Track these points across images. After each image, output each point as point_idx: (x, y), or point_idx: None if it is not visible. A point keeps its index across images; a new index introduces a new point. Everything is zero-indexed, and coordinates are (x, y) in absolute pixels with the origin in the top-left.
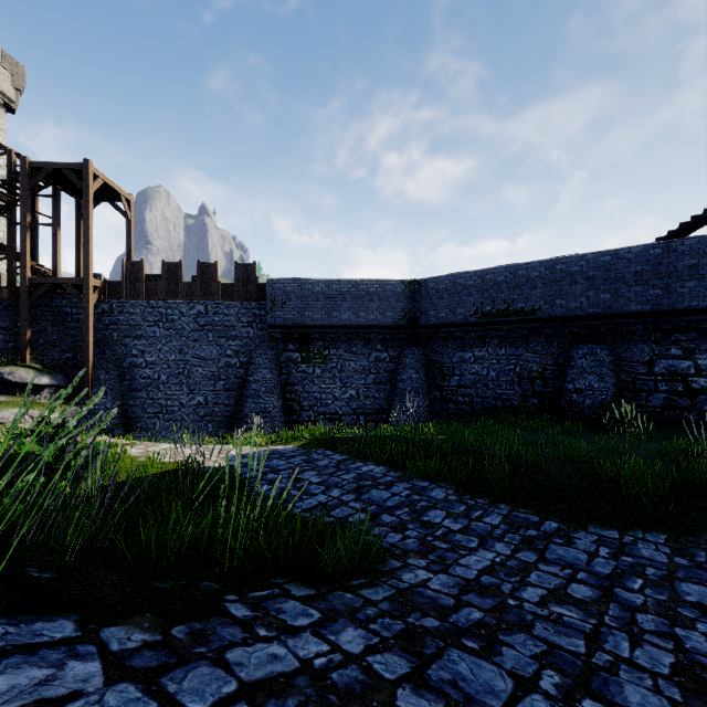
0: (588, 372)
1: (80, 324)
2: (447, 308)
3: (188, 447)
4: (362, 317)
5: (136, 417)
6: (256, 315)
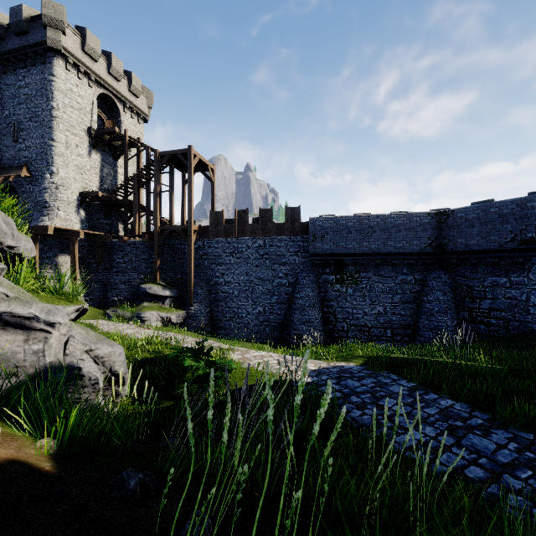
0: None
1: (185, 255)
2: (478, 236)
3: (271, 357)
4: (390, 246)
5: (218, 319)
6: (301, 246)
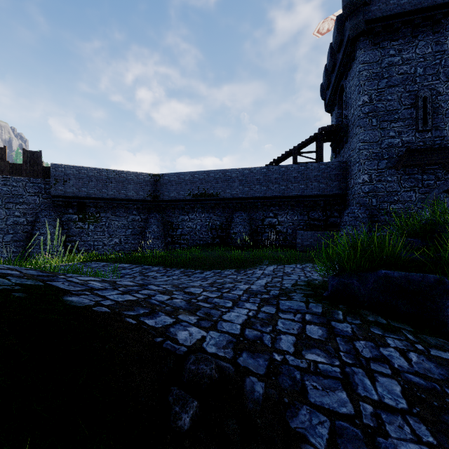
0: (239, 224)
1: None
2: (175, 191)
3: None
4: (123, 194)
5: None
6: (42, 188)
